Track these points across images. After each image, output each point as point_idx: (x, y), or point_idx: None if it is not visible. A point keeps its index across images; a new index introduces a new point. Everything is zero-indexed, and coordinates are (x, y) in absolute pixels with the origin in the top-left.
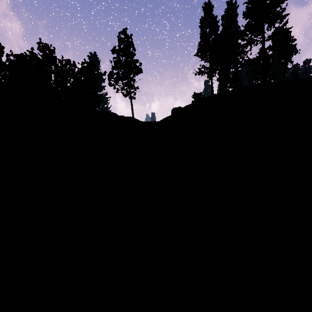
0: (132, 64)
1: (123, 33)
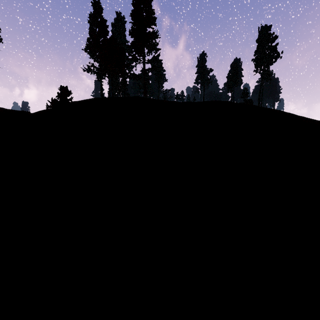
0: None
1: None
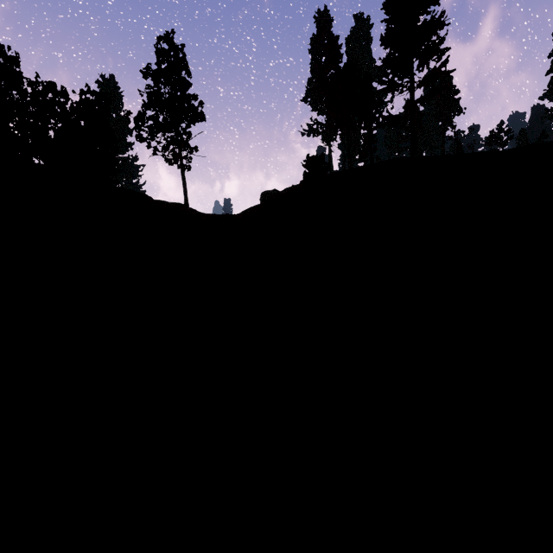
0: (184, 101)
1: (166, 41)
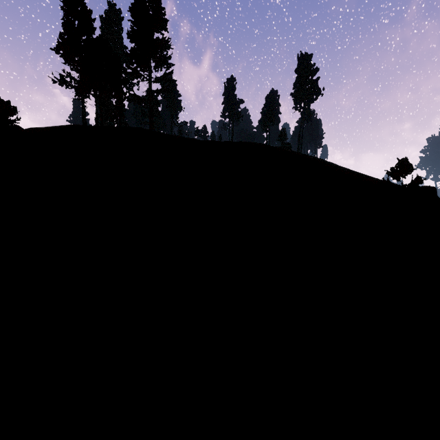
0: None
1: None
